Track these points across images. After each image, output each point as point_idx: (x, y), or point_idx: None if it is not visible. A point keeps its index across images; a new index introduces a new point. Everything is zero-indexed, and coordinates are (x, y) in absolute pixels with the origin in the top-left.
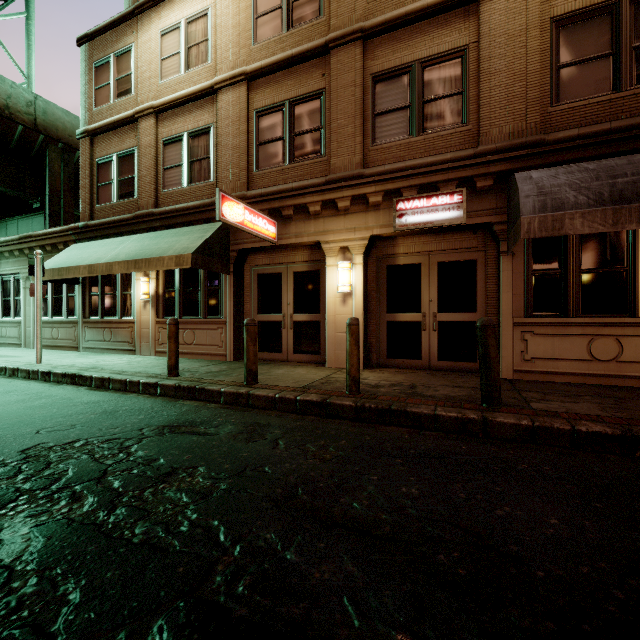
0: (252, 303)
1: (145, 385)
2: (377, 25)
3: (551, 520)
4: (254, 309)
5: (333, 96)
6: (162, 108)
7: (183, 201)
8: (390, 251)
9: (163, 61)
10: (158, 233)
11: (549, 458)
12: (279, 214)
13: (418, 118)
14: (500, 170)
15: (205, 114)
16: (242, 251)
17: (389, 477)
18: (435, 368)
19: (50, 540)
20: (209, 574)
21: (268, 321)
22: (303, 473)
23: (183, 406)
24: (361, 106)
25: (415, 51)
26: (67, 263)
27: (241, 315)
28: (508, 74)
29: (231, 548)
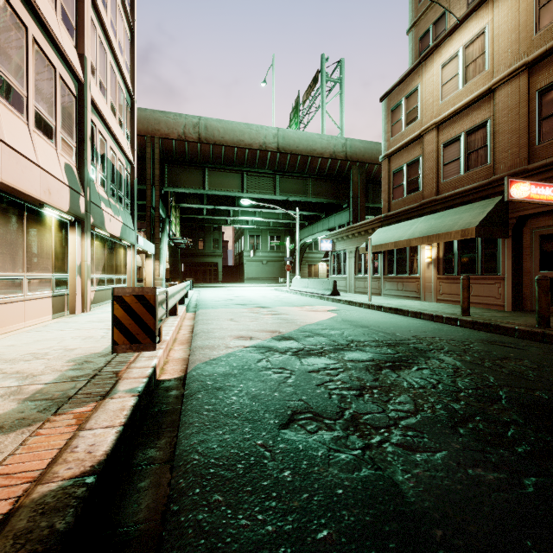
0: (532, 261)
1: (447, 319)
2: None
3: None
4: (534, 267)
5: None
6: (442, 121)
7: (460, 186)
8: None
9: (443, 86)
10: (440, 214)
11: None
12: None
13: None
14: None
15: (481, 112)
16: (521, 217)
17: None
18: None
19: (463, 363)
20: None
21: (552, 277)
22: None
23: (486, 333)
24: None
25: None
26: (379, 242)
27: (519, 272)
28: None
29: None
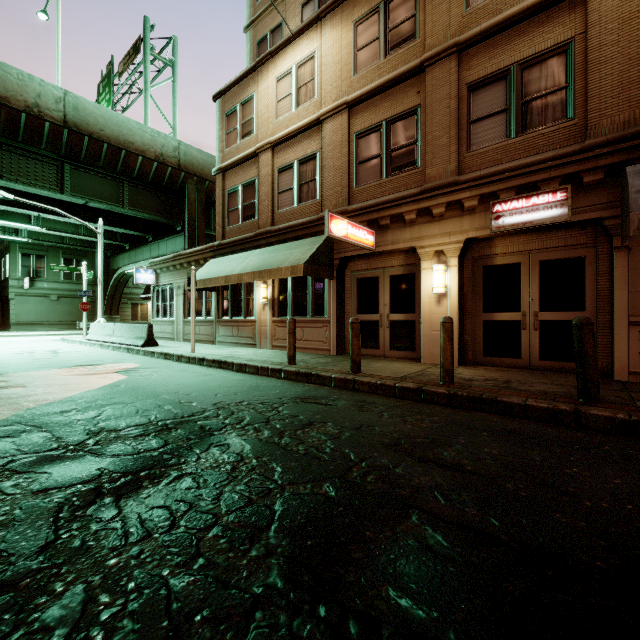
0: (352, 304)
1: (272, 370)
2: (472, 37)
3: (615, 480)
4: (354, 310)
5: (428, 111)
6: (277, 142)
7: (294, 219)
8: (486, 252)
9: (278, 103)
10: (275, 247)
11: (638, 445)
12: (377, 224)
13: (516, 120)
14: (612, 162)
15: (312, 142)
16: (343, 259)
17: (474, 442)
18: (536, 367)
19: (254, 446)
20: (349, 471)
21: (366, 320)
22: (404, 433)
23: (305, 386)
24: (456, 116)
25: (513, 54)
26: (209, 275)
27: (342, 315)
28: (622, 60)
29: (359, 463)
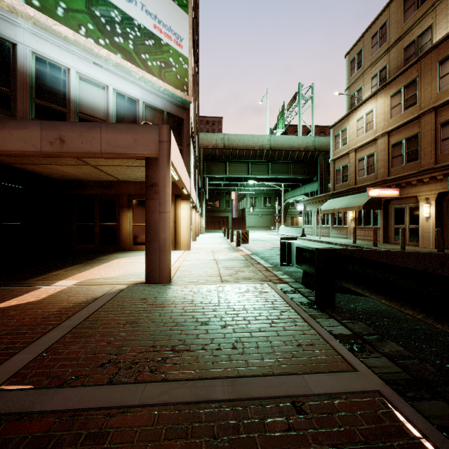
0: (392, 220)
1: (345, 245)
2: (440, 105)
3: None
4: (393, 223)
5: (422, 136)
6: (357, 148)
7: (364, 182)
8: None
9: (357, 131)
10: (355, 195)
11: None
12: (400, 185)
13: None
14: None
15: (372, 148)
16: (386, 200)
17: None
18: None
19: None
20: None
21: (398, 228)
22: None
23: None
24: (434, 138)
25: None
26: (326, 208)
27: (387, 225)
28: None
29: None
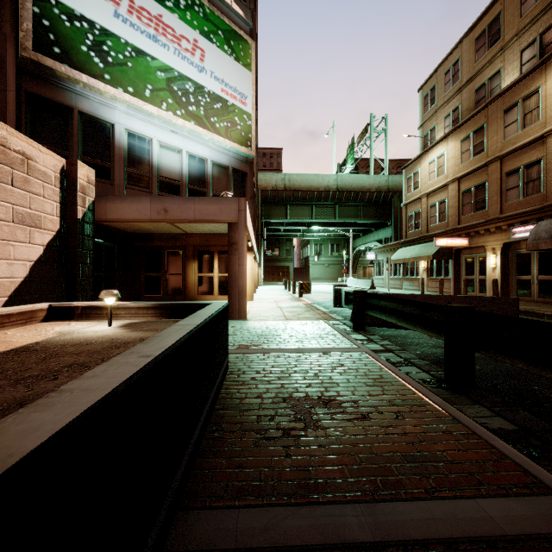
0: (463, 271)
1: None
2: (504, 154)
3: None
4: (464, 273)
5: (489, 184)
6: (429, 193)
7: (436, 230)
8: (517, 247)
9: (429, 174)
10: (426, 244)
11: None
12: (469, 235)
13: (523, 190)
14: (551, 214)
15: (444, 194)
16: (457, 249)
17: None
18: (537, 301)
19: None
20: None
21: (469, 279)
22: None
23: None
24: (499, 188)
25: (522, 161)
26: (397, 258)
27: (458, 276)
28: None
29: None
